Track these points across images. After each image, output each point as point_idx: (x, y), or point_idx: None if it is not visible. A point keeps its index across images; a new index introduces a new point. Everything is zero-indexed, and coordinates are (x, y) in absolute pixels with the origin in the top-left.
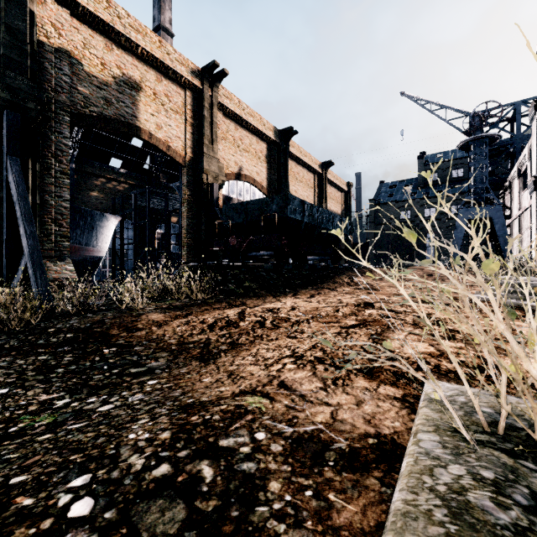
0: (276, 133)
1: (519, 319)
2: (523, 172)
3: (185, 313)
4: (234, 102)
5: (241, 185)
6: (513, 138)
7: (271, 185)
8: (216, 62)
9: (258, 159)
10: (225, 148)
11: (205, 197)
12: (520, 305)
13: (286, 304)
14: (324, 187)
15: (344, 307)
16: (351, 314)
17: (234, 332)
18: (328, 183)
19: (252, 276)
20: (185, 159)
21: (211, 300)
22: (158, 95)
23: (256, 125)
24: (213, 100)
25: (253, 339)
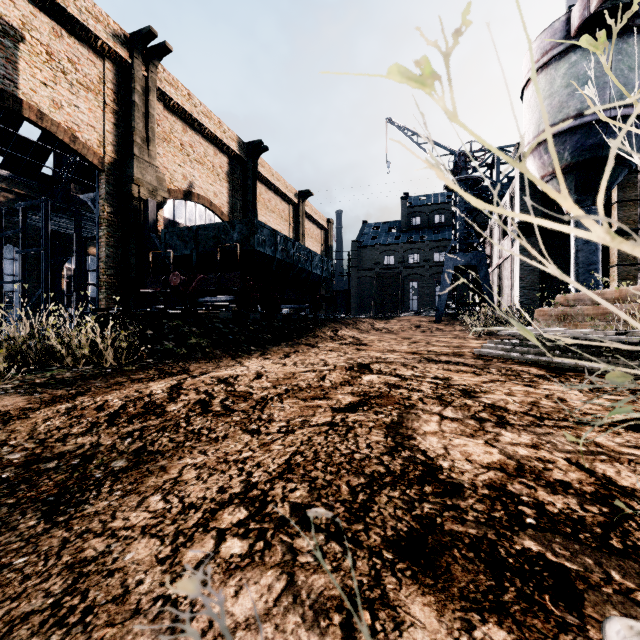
0: (241, 146)
1: (551, 381)
2: (504, 219)
3: (74, 392)
4: (181, 93)
5: (192, 207)
6: (493, 185)
7: (234, 211)
8: (152, 29)
9: (216, 175)
10: (168, 153)
11: (137, 218)
12: (537, 362)
13: (249, 368)
14: (301, 221)
15: (332, 372)
16: (343, 383)
17: (152, 426)
18: (306, 217)
19: (201, 329)
20: (102, 159)
21: (131, 367)
22: (55, 56)
23: (213, 130)
24: (149, 83)
25: (183, 439)
